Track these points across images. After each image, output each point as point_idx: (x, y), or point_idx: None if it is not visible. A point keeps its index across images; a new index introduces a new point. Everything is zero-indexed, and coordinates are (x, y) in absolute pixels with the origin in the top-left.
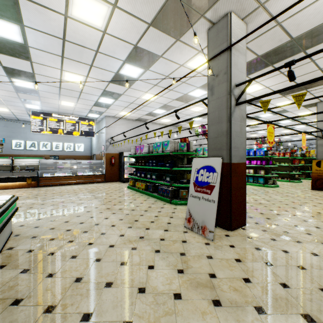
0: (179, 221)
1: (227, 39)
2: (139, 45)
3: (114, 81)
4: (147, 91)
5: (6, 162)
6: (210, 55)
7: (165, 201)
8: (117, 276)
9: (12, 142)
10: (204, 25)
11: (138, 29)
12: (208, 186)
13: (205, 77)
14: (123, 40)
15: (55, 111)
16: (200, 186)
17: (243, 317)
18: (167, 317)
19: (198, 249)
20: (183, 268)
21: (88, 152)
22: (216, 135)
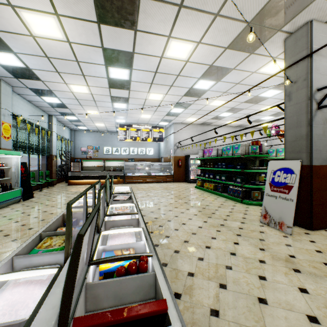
0: (253, 217)
1: (307, 46)
2: (214, 64)
3: (187, 94)
4: (215, 98)
5: (100, 164)
6: (287, 63)
7: (235, 201)
8: (212, 244)
9: (104, 149)
10: (280, 37)
11: (215, 53)
12: (286, 186)
13: (280, 78)
14: (201, 64)
15: (135, 123)
16: (276, 186)
17: (320, 282)
18: (256, 269)
19: (276, 239)
20: (264, 248)
21: (156, 155)
22: (294, 139)
